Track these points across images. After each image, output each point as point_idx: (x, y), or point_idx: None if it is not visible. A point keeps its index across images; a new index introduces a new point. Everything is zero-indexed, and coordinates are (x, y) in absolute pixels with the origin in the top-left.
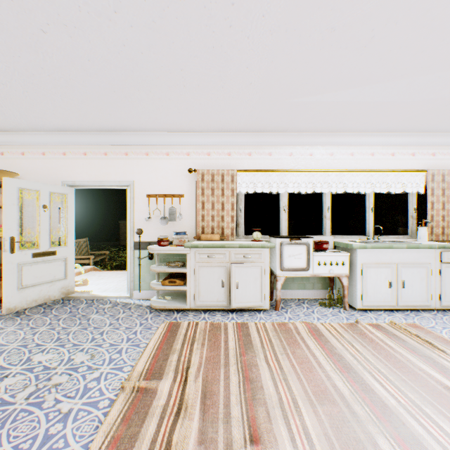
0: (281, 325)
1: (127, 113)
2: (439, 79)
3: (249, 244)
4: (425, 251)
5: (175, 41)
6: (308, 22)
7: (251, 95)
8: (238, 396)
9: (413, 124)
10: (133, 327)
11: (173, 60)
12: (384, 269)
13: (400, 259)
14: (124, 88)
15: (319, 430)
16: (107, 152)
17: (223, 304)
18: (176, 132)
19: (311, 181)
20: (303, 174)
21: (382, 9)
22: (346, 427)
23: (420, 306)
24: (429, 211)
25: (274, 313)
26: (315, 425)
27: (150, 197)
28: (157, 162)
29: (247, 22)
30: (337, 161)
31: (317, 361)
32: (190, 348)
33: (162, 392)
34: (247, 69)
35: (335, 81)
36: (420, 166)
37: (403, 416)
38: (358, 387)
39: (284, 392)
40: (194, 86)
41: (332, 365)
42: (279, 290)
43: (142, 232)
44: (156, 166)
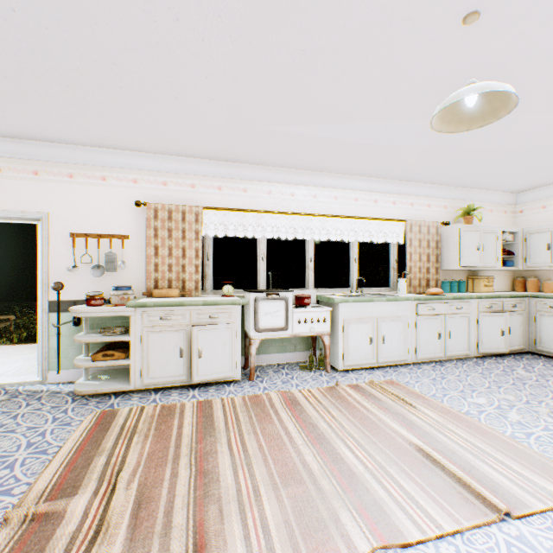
0: (253, 398)
1: (33, 113)
2: (411, 127)
3: (217, 300)
4: (403, 304)
5: (99, 22)
6: (274, 37)
7: (216, 115)
8: (185, 498)
9: (393, 171)
10: (42, 425)
11: (99, 49)
12: (366, 324)
13: (380, 312)
14: (22, 75)
15: (280, 518)
16: (2, 167)
17: (183, 379)
18: (116, 150)
19: (292, 226)
20: (284, 216)
21: (351, 41)
22: (310, 508)
23: (399, 361)
24: (408, 262)
25: (248, 384)
26: (276, 513)
27: (75, 238)
28: (87, 188)
29: (200, 20)
30: (320, 204)
31: (289, 436)
32: (128, 443)
33: (74, 514)
34: (206, 80)
35: (311, 113)
36: (401, 215)
37: (369, 482)
38: (328, 458)
39: (245, 480)
40: (136, 89)
41: (304, 437)
42: (254, 355)
43: (63, 287)
44: (86, 195)
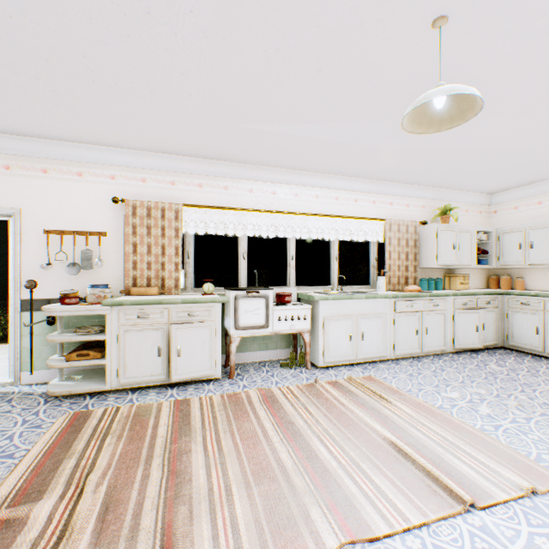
0: (232, 396)
1: (2, 105)
2: (387, 128)
3: (196, 299)
4: (382, 301)
5: (67, 13)
6: (248, 34)
7: (193, 111)
8: (155, 499)
9: (373, 171)
10: (10, 428)
11: (68, 40)
12: (346, 322)
13: (360, 310)
14: None
15: (250, 517)
16: None
17: (161, 378)
18: (93, 145)
19: (274, 224)
20: (265, 214)
21: (325, 41)
22: (282, 505)
23: (378, 358)
24: (388, 260)
25: (227, 382)
26: (247, 512)
27: (50, 235)
28: (62, 183)
29: (172, 14)
30: (302, 203)
31: (265, 434)
32: (100, 445)
33: (37, 520)
34: (182, 75)
35: (289, 112)
36: (380, 214)
37: (341, 478)
38: (303, 455)
39: (218, 480)
40: (109, 83)
41: (280, 435)
42: (234, 353)
43: (36, 285)
44: (61, 190)
